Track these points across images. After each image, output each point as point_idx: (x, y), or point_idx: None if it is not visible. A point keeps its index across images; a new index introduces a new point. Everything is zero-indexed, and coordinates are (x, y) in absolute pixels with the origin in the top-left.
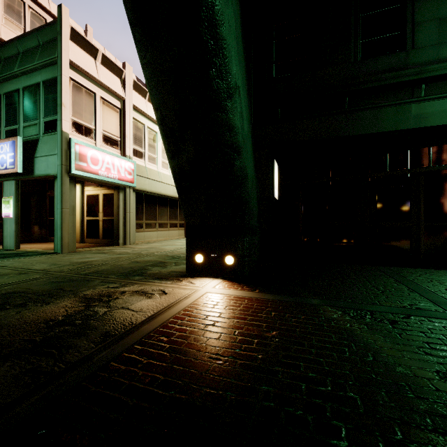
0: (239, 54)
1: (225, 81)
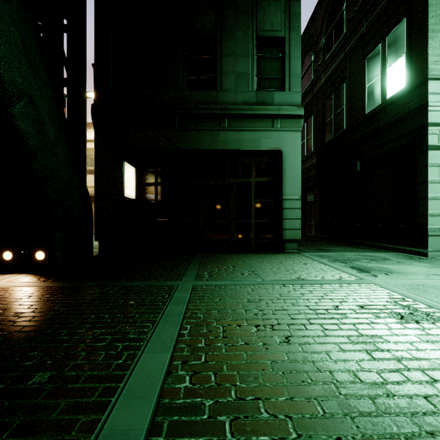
0: (32, 66)
1: (2, 90)
